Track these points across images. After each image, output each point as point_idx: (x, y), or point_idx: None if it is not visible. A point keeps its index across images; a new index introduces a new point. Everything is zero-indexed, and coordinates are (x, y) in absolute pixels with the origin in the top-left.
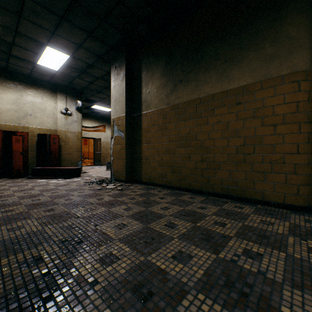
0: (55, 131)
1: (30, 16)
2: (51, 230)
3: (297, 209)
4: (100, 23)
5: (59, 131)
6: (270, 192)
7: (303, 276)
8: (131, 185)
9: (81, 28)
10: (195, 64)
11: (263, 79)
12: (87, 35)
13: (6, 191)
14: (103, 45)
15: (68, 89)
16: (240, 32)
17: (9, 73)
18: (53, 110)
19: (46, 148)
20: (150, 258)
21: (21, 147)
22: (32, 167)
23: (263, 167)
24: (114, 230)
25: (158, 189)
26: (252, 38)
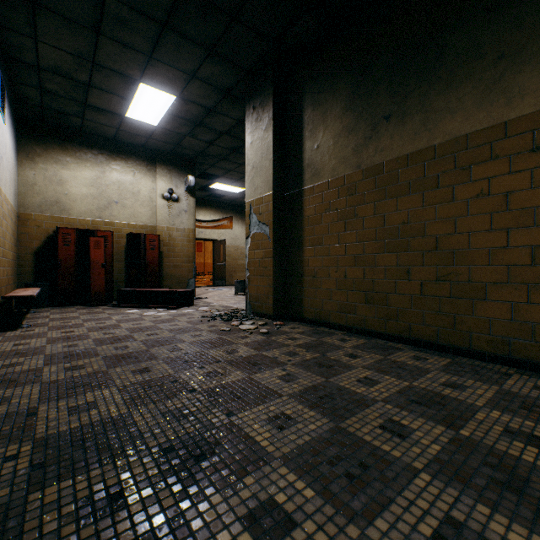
0: (153, 229)
1: (114, 30)
2: (144, 418)
3: None
4: (228, 25)
5: (159, 228)
6: None
7: None
8: (284, 324)
9: (195, 41)
10: (420, 77)
11: None
12: (204, 53)
13: (78, 329)
14: (232, 68)
15: (174, 157)
16: None
17: (86, 137)
18: (150, 193)
19: (139, 257)
20: (374, 532)
21: (103, 255)
22: (118, 289)
23: None
24: (269, 431)
25: (338, 336)
26: None
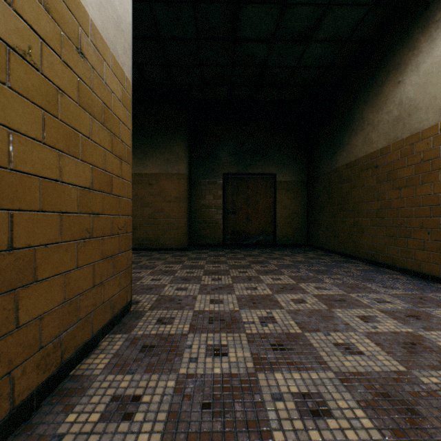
0: None
1: None
2: None
3: (180, 250)
4: None
5: None
6: (168, 242)
7: (168, 263)
8: None
9: None
10: None
11: (165, 173)
12: None
13: None
14: None
15: None
16: (152, 137)
17: None
18: None
19: None
20: None
21: None
22: None
23: (165, 227)
24: None
25: None
26: (159, 144)
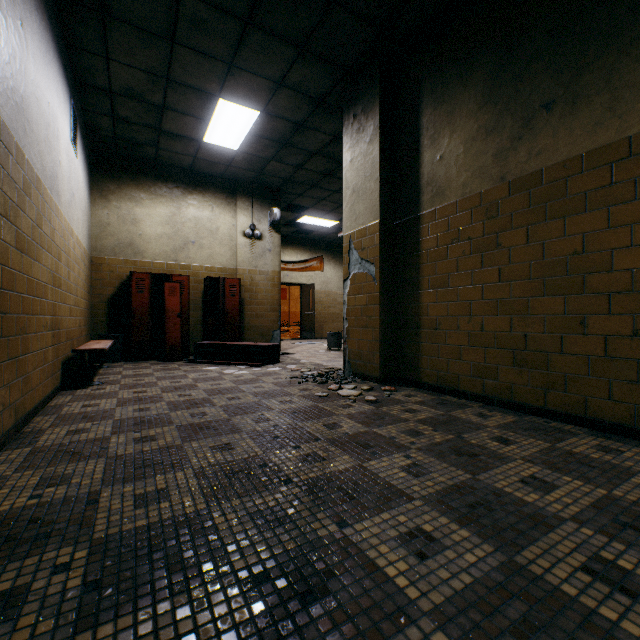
0: (233, 272)
1: (190, 36)
2: (227, 519)
3: None
4: (324, 11)
5: (240, 271)
6: None
7: None
8: (395, 389)
9: (283, 38)
10: (604, 41)
11: None
12: (294, 52)
13: (151, 389)
14: (327, 69)
15: (256, 187)
16: None
17: (160, 169)
18: (230, 231)
19: (217, 305)
20: None
21: (178, 303)
22: (195, 342)
23: None
24: (404, 560)
25: (473, 409)
26: None
